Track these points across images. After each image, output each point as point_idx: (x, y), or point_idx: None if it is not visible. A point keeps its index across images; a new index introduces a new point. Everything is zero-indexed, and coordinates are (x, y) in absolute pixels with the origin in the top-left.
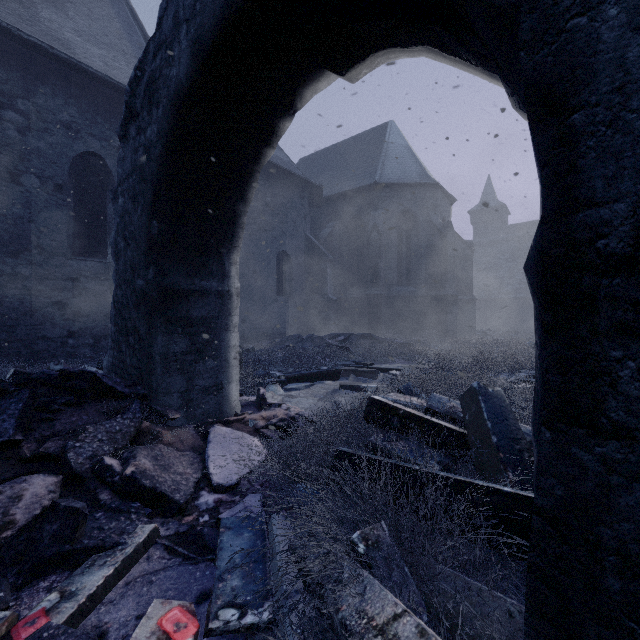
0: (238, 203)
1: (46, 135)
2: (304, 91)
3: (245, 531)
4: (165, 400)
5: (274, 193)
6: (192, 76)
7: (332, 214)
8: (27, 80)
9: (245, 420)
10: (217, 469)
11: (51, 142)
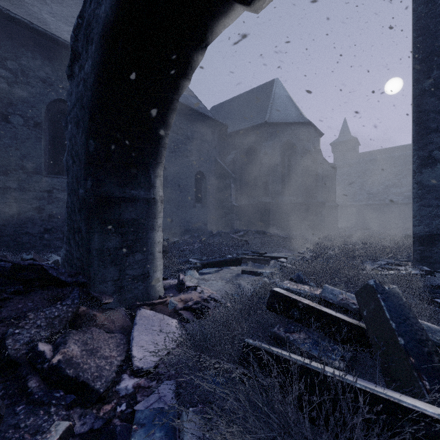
0: (161, 127)
1: (28, 87)
2: (214, 26)
3: (157, 429)
4: (101, 287)
5: (193, 130)
6: (116, 8)
7: (234, 145)
8: (14, 47)
9: (167, 302)
10: (139, 351)
11: (32, 92)
